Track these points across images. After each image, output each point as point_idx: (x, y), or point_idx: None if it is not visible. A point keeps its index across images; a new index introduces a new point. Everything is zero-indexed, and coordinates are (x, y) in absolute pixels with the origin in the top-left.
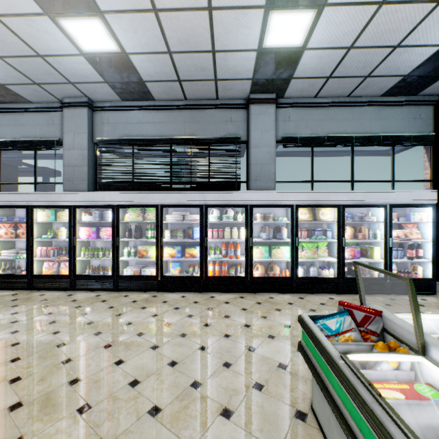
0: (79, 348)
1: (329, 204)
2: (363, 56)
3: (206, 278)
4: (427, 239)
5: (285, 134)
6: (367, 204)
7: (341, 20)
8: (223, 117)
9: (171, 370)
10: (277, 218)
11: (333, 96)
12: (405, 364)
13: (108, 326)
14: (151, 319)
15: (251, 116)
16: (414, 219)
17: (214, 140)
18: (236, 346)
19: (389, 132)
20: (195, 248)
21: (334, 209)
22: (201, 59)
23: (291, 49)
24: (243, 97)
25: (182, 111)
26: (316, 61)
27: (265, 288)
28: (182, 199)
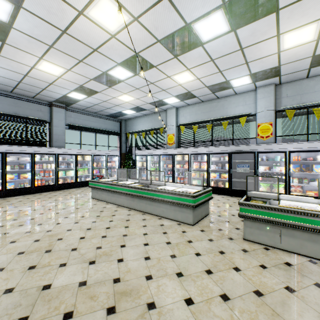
0: (3, 209)
1: (89, 154)
2: (100, 107)
3: (34, 187)
4: (117, 166)
5: (69, 122)
6: (101, 154)
7: (94, 100)
8: (36, 108)
9: (52, 203)
10: (69, 159)
11: (89, 111)
12: (106, 180)
13: (2, 206)
14: (22, 201)
15: (53, 112)
16: (114, 160)
17: (31, 119)
18: (67, 197)
19: (108, 129)
20: (27, 174)
21: (90, 156)
22: (36, 88)
23: (77, 99)
24: (48, 101)
25: (8, 98)
26: (85, 103)
27: (64, 188)
28: (20, 150)
